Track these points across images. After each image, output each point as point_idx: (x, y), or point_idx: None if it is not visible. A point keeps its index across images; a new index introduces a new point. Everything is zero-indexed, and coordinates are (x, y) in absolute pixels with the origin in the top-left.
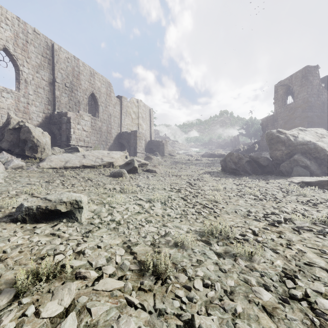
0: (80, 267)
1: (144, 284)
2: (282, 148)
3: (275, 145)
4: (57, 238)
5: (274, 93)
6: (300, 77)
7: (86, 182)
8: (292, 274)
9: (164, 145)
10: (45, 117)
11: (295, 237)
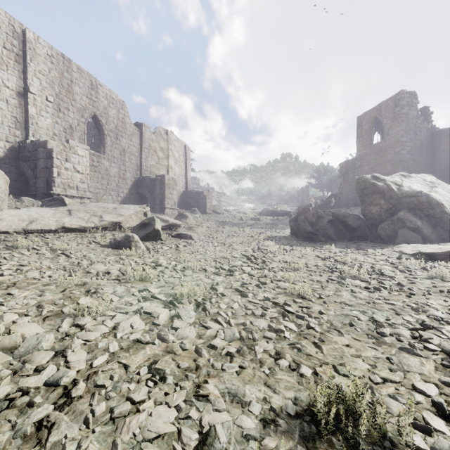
0: None
1: None
2: (380, 201)
3: (371, 198)
4: None
5: (358, 128)
6: (392, 106)
7: (56, 260)
8: None
9: (206, 198)
10: (10, 148)
11: None
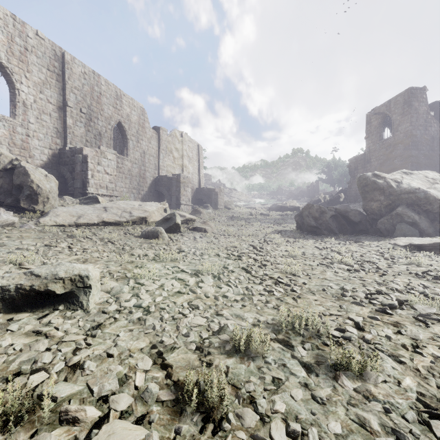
0: (71, 397)
1: (181, 433)
2: (380, 198)
3: (371, 194)
4: (42, 340)
5: (367, 124)
6: (401, 102)
7: (106, 246)
8: (437, 406)
9: (217, 195)
10: (53, 154)
11: (422, 332)
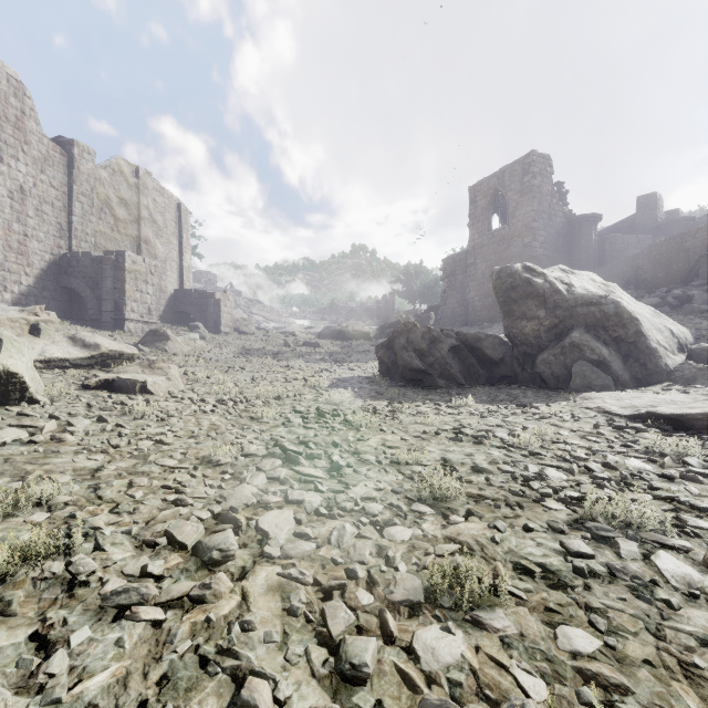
0: None
1: None
2: (539, 313)
3: (522, 305)
4: None
5: (470, 204)
6: (520, 173)
7: None
8: None
9: (220, 305)
10: None
11: None
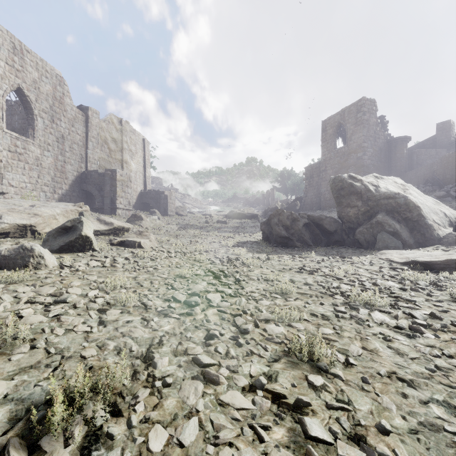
0: None
1: None
2: (358, 203)
3: (348, 199)
4: None
5: (322, 132)
6: (355, 112)
7: None
8: None
9: (167, 199)
10: None
11: None
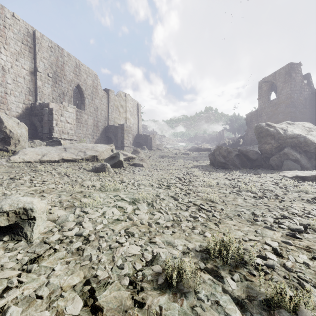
0: None
1: None
2: (272, 141)
3: (265, 139)
4: None
5: (259, 89)
6: (284, 73)
7: (62, 178)
8: None
9: (151, 139)
10: (26, 108)
11: None
